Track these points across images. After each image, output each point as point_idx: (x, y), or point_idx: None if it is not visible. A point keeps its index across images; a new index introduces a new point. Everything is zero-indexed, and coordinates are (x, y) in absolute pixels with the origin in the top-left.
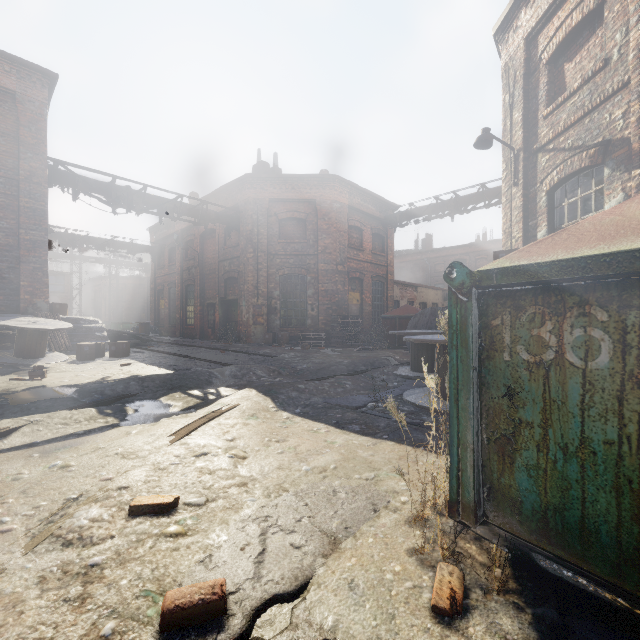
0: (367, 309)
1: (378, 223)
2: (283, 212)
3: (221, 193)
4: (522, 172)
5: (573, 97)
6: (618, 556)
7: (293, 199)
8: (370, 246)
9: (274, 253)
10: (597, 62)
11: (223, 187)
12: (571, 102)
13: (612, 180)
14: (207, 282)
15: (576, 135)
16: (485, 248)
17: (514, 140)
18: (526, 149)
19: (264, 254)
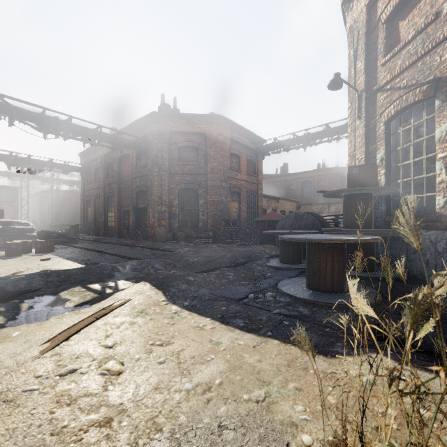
0: (243, 215)
1: (251, 152)
2: (181, 141)
3: (133, 127)
4: (364, 108)
5: (407, 46)
6: None
7: (188, 132)
8: (245, 169)
9: (174, 172)
10: (427, 17)
11: (135, 122)
12: (406, 50)
13: (442, 109)
14: (123, 194)
15: (410, 76)
16: (324, 173)
17: (357, 84)
18: (367, 90)
19: (166, 173)
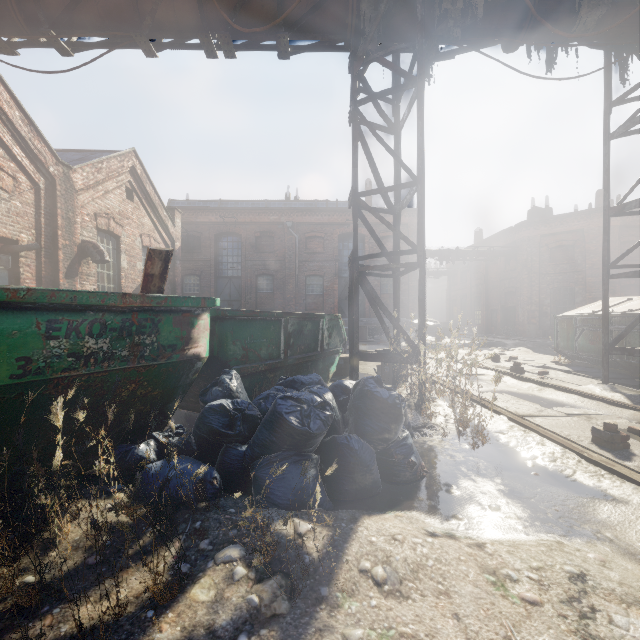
0: None
1: None
2: (552, 243)
3: (502, 234)
4: None
5: None
6: (566, 348)
7: (561, 232)
8: None
9: (545, 273)
10: None
11: (504, 231)
12: None
13: None
14: (490, 294)
15: None
16: None
17: None
18: None
19: (536, 275)
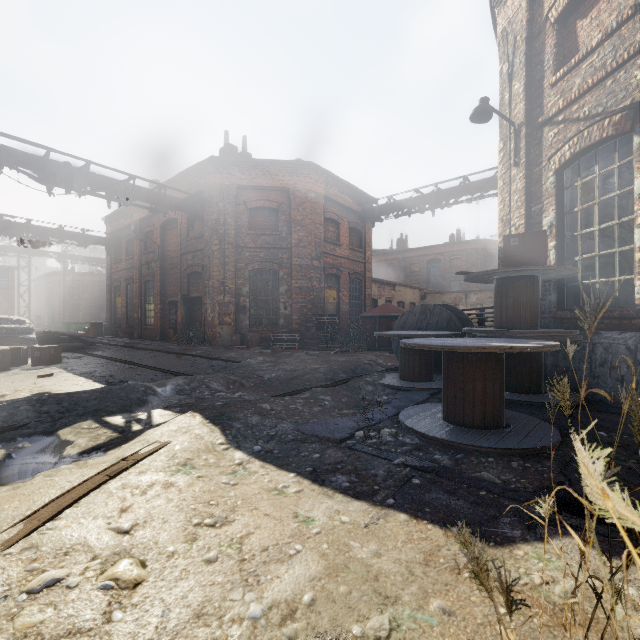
0: (344, 308)
1: (356, 217)
2: (253, 200)
3: (183, 178)
4: (524, 150)
5: (590, 57)
6: None
7: (264, 186)
8: (347, 241)
9: (243, 245)
10: (621, 13)
11: (185, 171)
12: (588, 63)
13: None
14: (168, 278)
15: (594, 101)
16: (459, 248)
17: (514, 114)
18: (529, 123)
19: (231, 246)
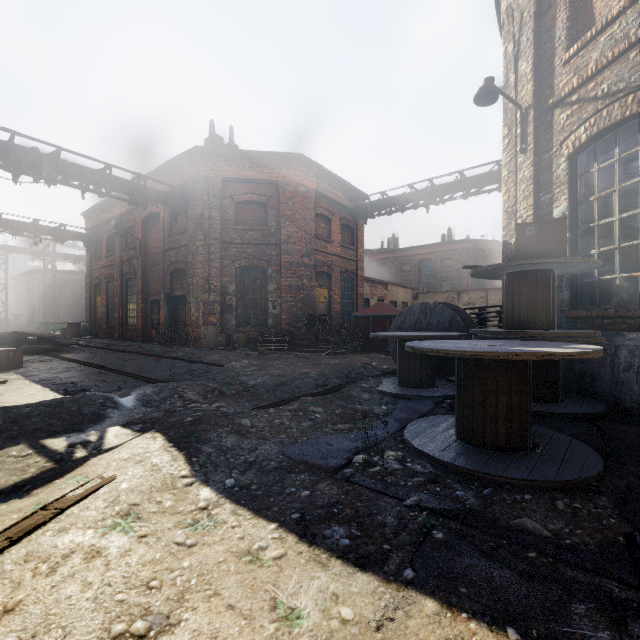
0: (336, 307)
1: (347, 213)
2: (240, 194)
3: (166, 170)
4: (532, 135)
5: (610, 28)
6: None
7: (251, 179)
8: (339, 238)
9: (229, 241)
10: None
11: (168, 162)
12: (607, 35)
13: None
14: (151, 275)
15: (615, 76)
16: (450, 248)
17: (520, 97)
18: (537, 106)
19: (217, 242)
